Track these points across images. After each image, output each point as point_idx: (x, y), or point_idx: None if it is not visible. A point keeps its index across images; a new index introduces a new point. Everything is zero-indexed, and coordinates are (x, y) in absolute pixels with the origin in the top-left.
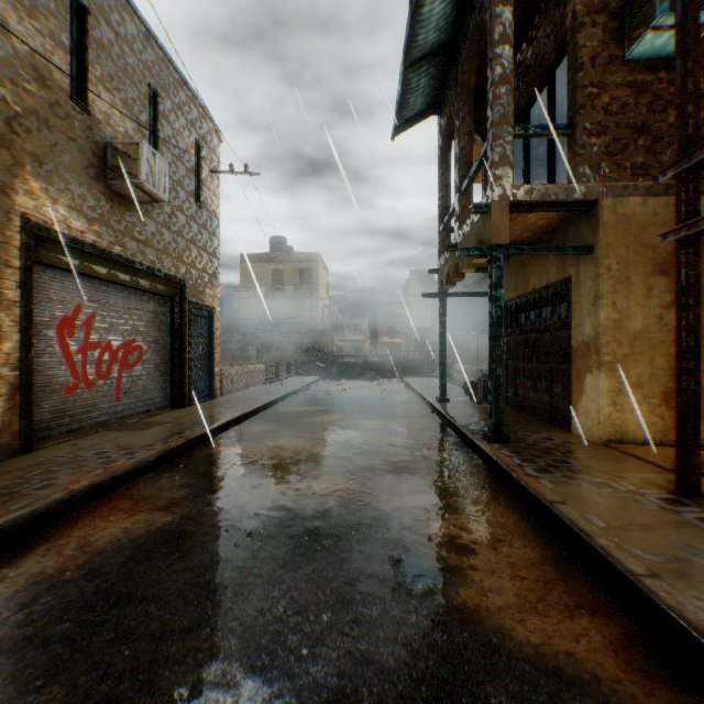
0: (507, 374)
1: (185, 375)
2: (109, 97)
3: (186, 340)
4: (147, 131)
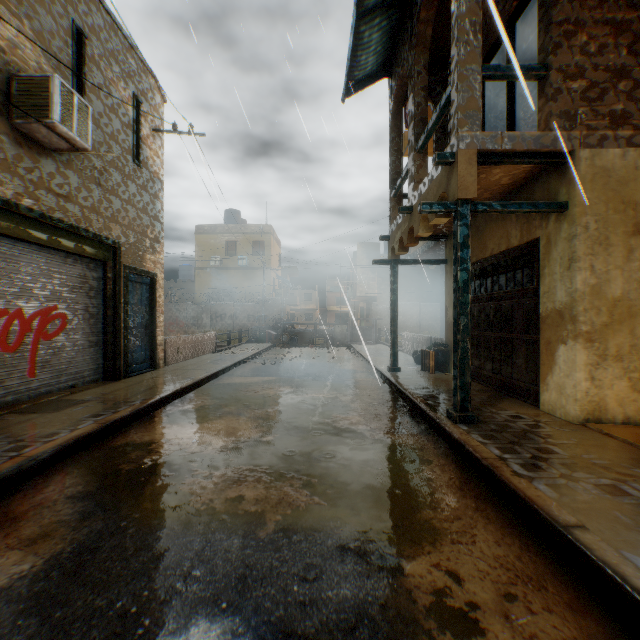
0: None
1: (120, 345)
2: (15, 23)
3: (121, 307)
4: (71, 73)
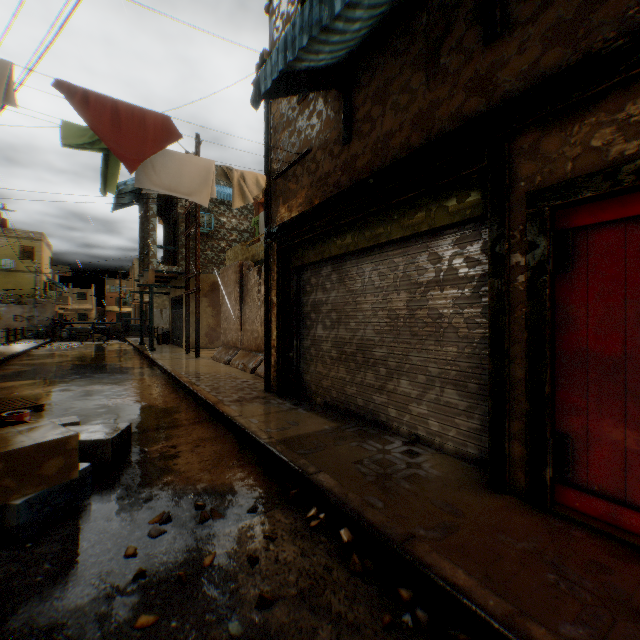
0: (173, 330)
1: None
2: None
3: None
4: None
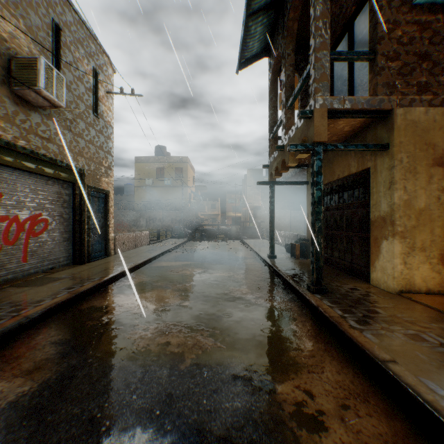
0: None
1: (84, 240)
2: (14, 21)
3: (85, 214)
4: (51, 54)
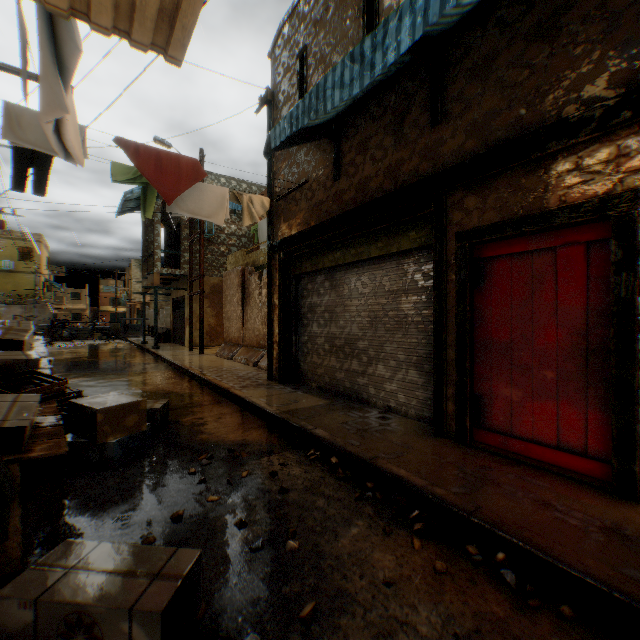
0: (174, 329)
1: None
2: None
3: None
4: None
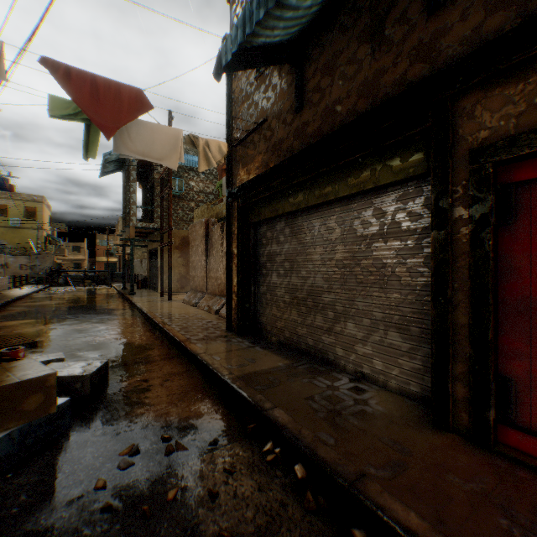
0: (150, 277)
1: None
2: None
3: None
4: None
